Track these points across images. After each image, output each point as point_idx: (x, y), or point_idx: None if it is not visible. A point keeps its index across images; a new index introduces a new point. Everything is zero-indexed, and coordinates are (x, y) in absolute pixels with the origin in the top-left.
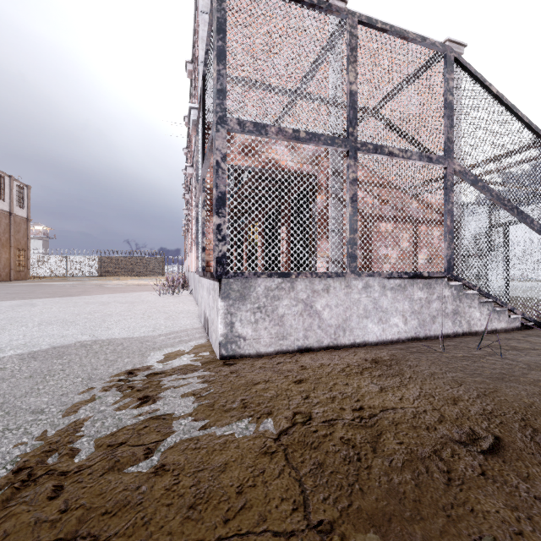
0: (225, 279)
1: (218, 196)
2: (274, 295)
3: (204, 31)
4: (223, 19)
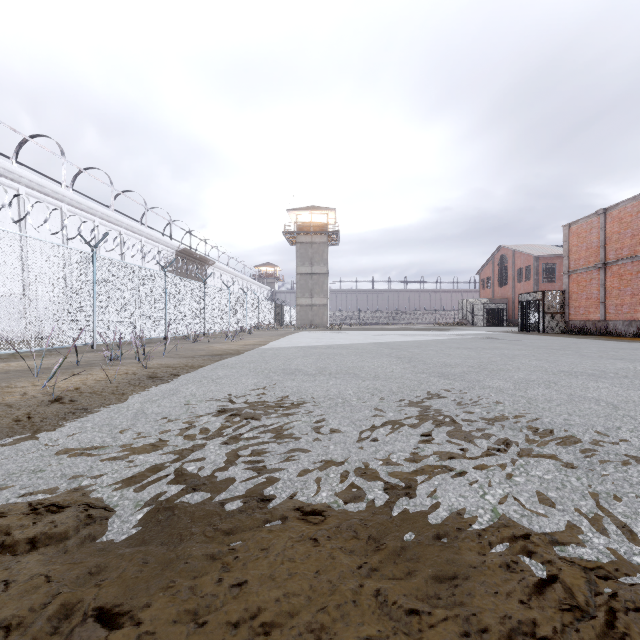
0: None
1: None
2: None
3: None
4: None
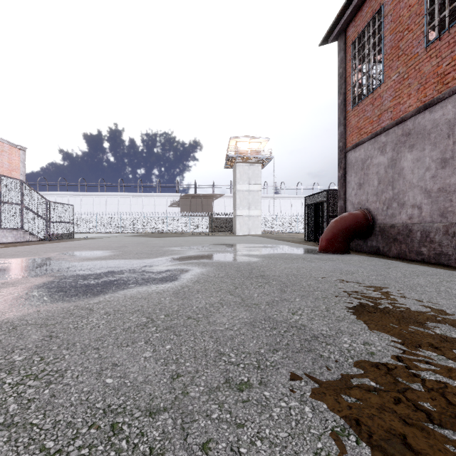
0: None
1: None
2: None
3: None
4: None
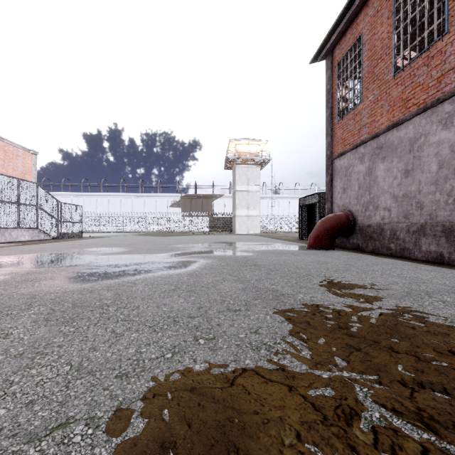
0: None
1: None
2: (4, 232)
3: None
4: None
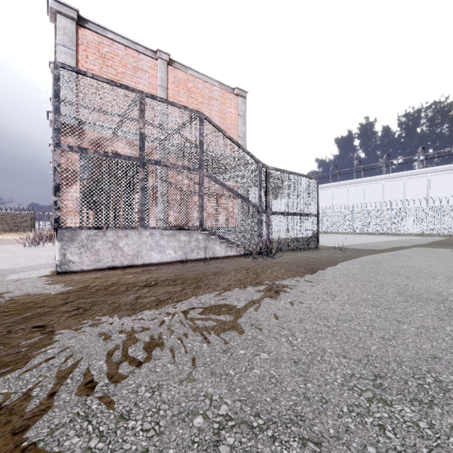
0: (60, 230)
1: (55, 185)
2: (92, 239)
3: (60, 58)
4: (59, 90)
